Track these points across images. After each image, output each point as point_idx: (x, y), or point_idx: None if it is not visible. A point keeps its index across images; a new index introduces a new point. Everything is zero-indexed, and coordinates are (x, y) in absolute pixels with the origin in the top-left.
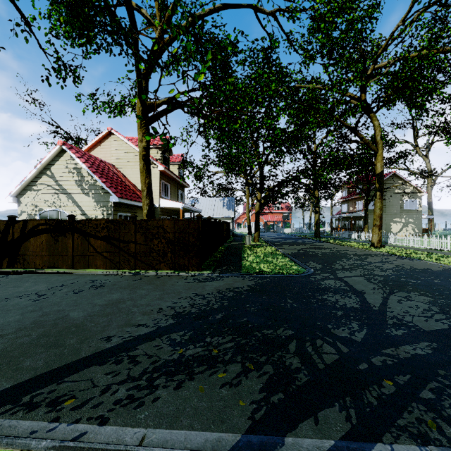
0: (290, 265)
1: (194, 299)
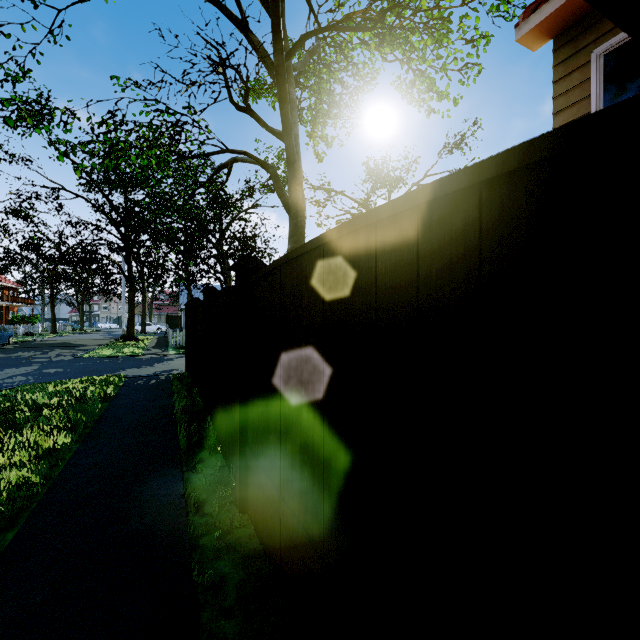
0: (1, 398)
1: (170, 363)
